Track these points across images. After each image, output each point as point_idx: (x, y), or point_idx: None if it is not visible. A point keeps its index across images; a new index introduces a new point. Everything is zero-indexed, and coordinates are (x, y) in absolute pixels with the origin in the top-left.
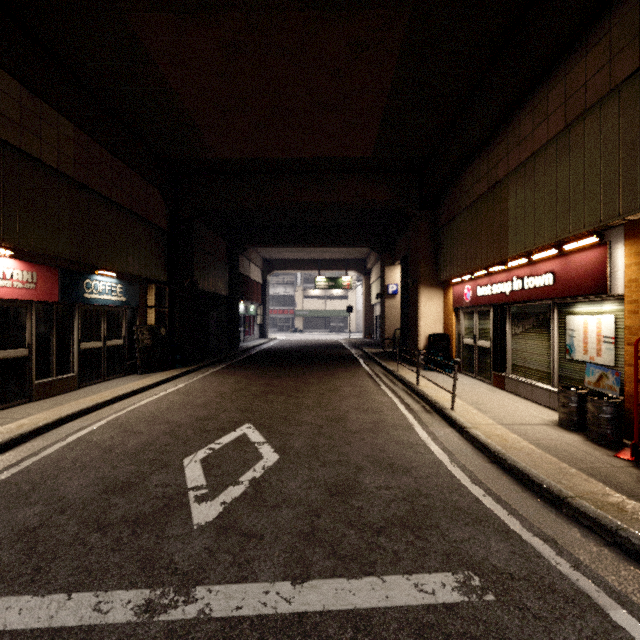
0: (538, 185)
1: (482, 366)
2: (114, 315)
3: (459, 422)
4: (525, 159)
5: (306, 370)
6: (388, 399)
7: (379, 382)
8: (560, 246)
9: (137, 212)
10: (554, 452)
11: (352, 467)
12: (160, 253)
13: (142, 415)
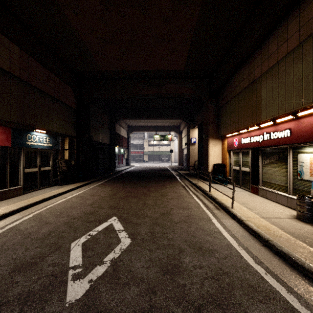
0: (281, 79)
1: (244, 181)
2: (45, 154)
3: (238, 216)
4: (272, 65)
5: (149, 183)
6: (194, 200)
7: (188, 190)
8: (294, 114)
9: (58, 98)
10: (302, 238)
11: (176, 249)
12: (71, 121)
13: (54, 211)
